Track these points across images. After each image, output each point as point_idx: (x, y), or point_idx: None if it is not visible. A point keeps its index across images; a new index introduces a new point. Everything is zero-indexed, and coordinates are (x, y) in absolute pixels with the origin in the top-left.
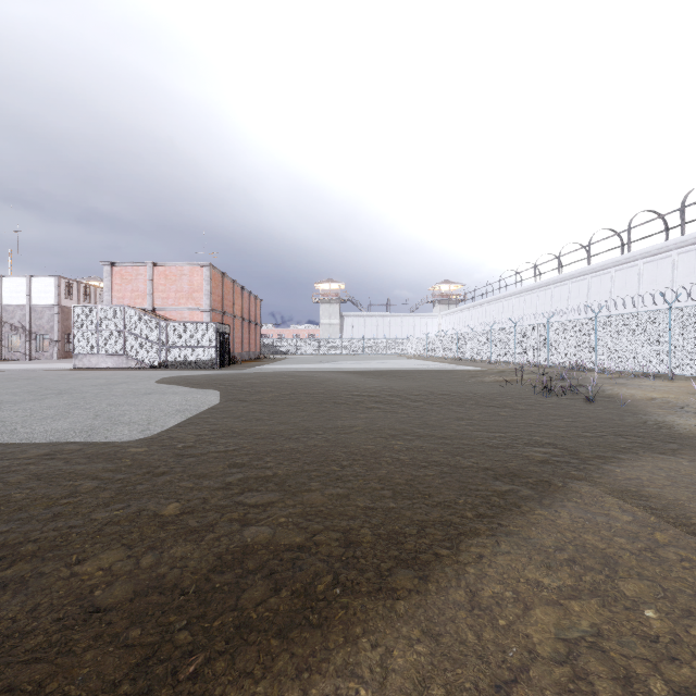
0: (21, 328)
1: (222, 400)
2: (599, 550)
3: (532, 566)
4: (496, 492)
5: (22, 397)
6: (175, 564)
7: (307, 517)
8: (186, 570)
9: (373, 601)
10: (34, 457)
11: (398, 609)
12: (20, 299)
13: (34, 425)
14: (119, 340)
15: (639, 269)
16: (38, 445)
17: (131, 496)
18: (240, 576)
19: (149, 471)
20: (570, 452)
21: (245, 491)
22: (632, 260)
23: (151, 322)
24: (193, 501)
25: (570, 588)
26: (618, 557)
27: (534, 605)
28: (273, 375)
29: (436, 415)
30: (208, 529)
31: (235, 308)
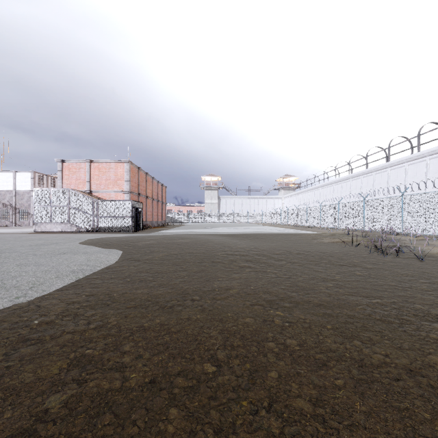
0: (9, 206)
1: (120, 259)
2: None
3: None
4: None
5: None
6: None
7: None
8: None
9: None
10: None
11: None
12: (8, 186)
13: None
14: (65, 213)
15: (427, 163)
16: None
17: None
18: None
19: None
20: None
21: None
22: (421, 157)
23: (87, 200)
24: None
25: None
26: None
27: None
28: (168, 238)
29: (301, 275)
30: None
31: (147, 191)
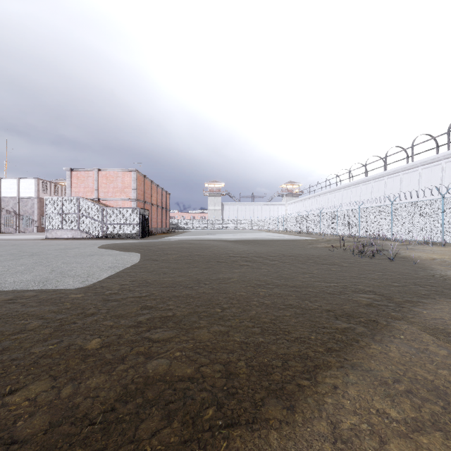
0: (13, 212)
1: (141, 260)
2: (429, 382)
3: (378, 396)
4: (338, 329)
5: (5, 257)
6: (89, 395)
7: (196, 350)
8: (97, 400)
9: (250, 433)
10: (0, 301)
11: (272, 441)
12: (12, 193)
13: (7, 278)
14: (75, 220)
15: (419, 172)
16: (6, 292)
17: (65, 333)
18: (140, 406)
19: (82, 312)
20: (386, 298)
21: (151, 328)
22: (414, 167)
23: (97, 208)
24: (111, 337)
25: (414, 420)
26: (446, 388)
27: (388, 437)
28: (176, 243)
29: (288, 270)
30: (119, 361)
31: (152, 199)
